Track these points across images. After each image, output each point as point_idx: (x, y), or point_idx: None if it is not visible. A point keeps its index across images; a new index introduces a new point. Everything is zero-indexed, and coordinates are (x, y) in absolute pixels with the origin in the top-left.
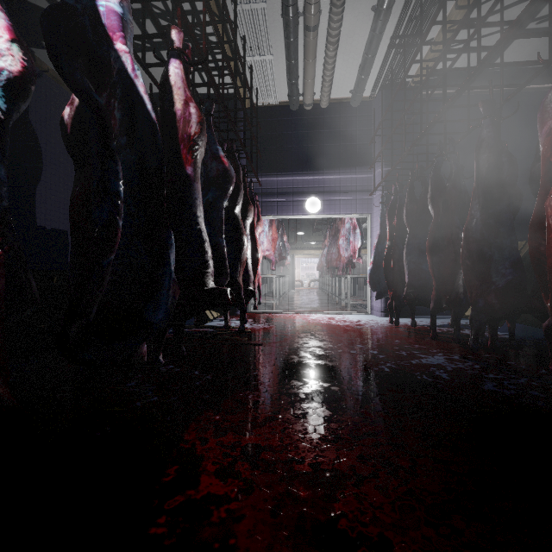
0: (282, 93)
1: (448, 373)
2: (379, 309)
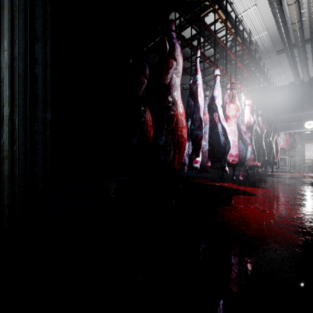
0: (291, 80)
1: None
2: None
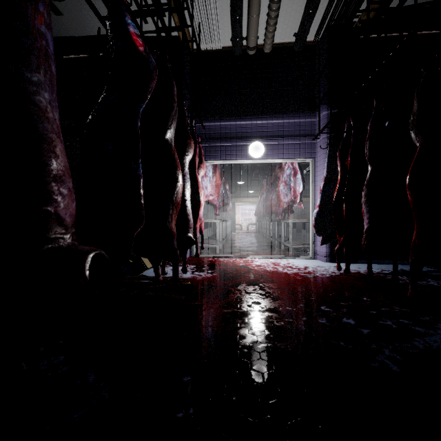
0: (225, 36)
1: None
2: (323, 254)
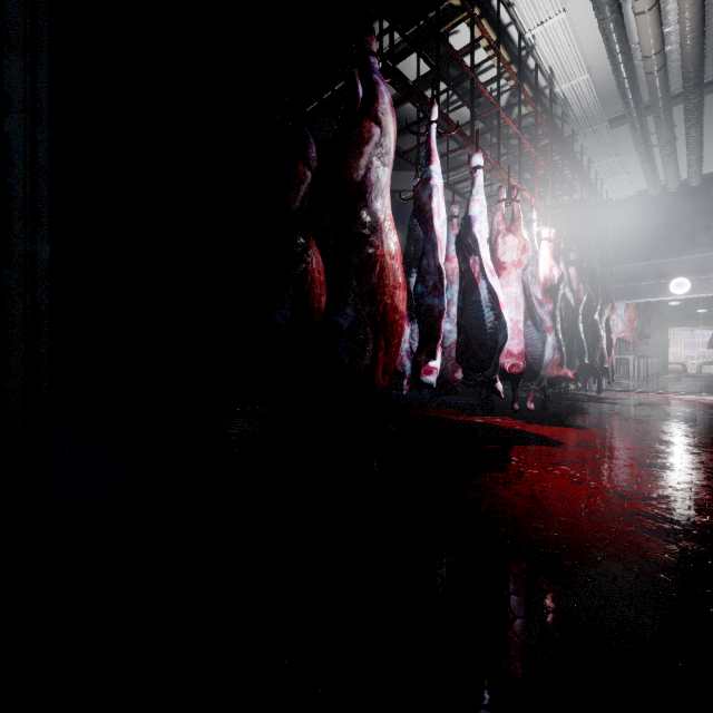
0: (639, 185)
1: None
2: None
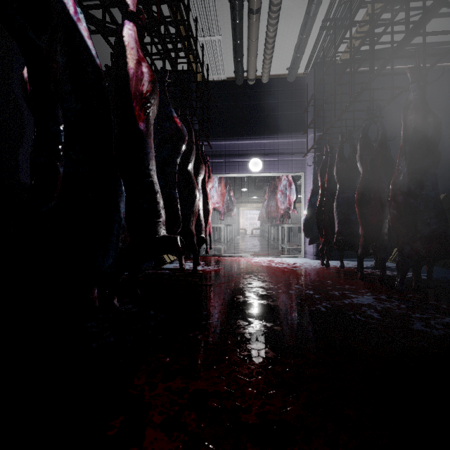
0: (229, 70)
1: (379, 313)
2: (311, 253)
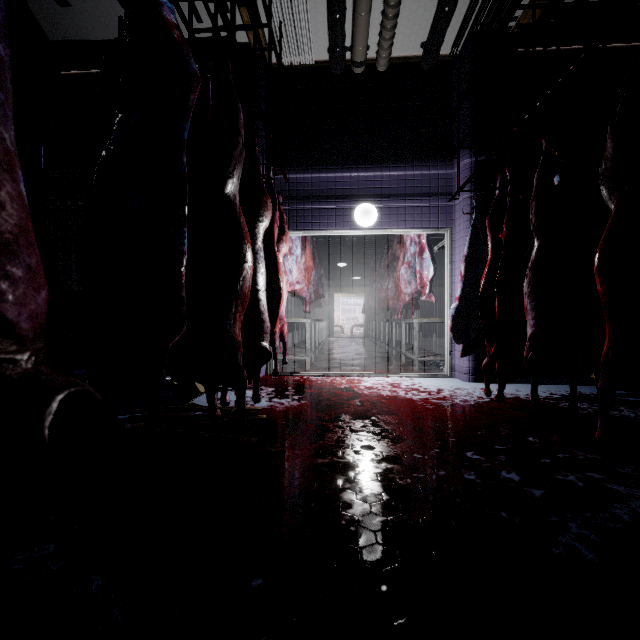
0: (320, 45)
1: None
2: (465, 370)
